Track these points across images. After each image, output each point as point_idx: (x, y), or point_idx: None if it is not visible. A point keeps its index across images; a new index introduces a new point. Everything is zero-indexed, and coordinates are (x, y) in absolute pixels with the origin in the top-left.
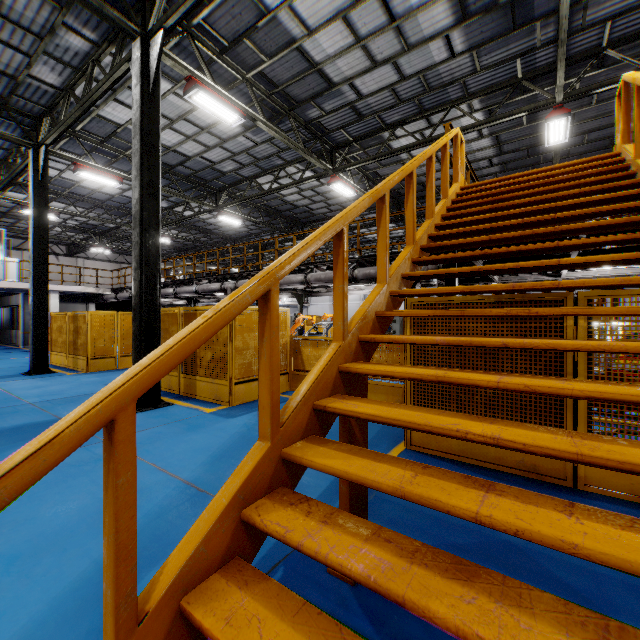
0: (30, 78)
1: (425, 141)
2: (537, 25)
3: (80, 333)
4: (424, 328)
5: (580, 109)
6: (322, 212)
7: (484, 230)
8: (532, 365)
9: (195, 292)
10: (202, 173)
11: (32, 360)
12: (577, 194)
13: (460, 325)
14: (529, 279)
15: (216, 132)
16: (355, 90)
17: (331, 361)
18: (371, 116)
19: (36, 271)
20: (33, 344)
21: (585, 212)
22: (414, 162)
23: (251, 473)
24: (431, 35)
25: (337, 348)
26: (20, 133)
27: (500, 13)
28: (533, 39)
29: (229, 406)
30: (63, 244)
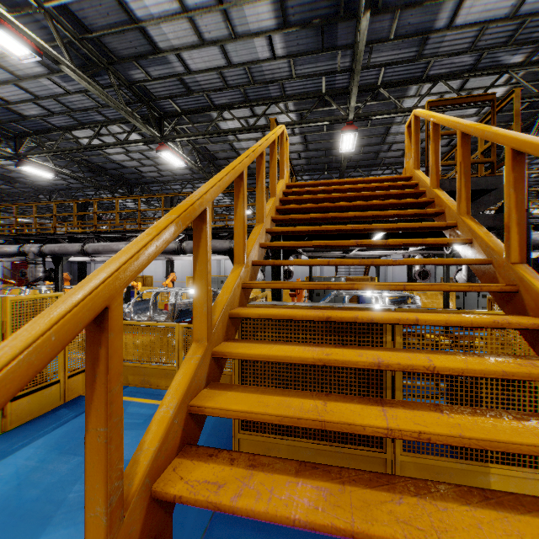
0: None
1: (250, 128)
2: (339, 52)
3: None
4: (253, 338)
5: (361, 128)
6: (153, 175)
7: (318, 246)
8: (357, 379)
9: None
10: None
11: None
12: (395, 215)
13: (290, 336)
14: (328, 254)
15: (7, 65)
16: (183, 63)
17: None
18: (200, 93)
19: None
20: None
21: (413, 242)
22: (245, 160)
23: None
24: (256, 31)
25: None
26: None
27: (313, 31)
28: (335, 63)
29: (2, 432)
30: None
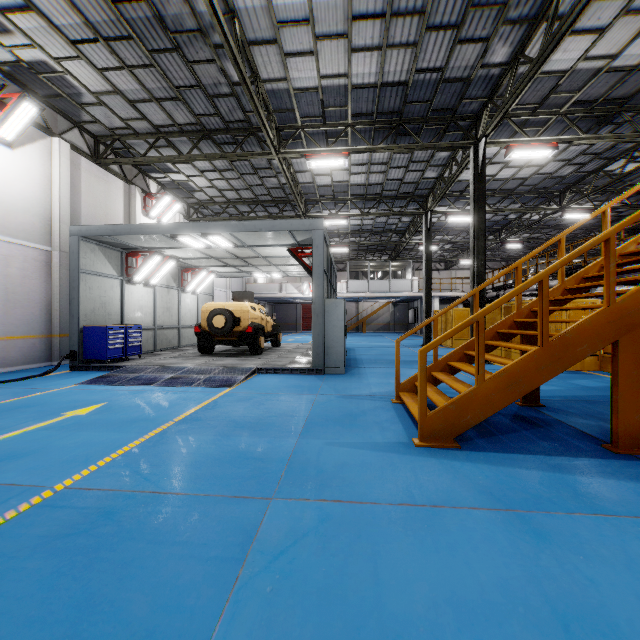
0: (423, 180)
1: None
2: None
3: (448, 323)
4: None
5: None
6: None
7: None
8: None
9: (535, 290)
10: (541, 184)
11: (424, 338)
12: None
13: None
14: None
15: None
16: None
17: (508, 317)
18: None
19: (426, 286)
20: (424, 328)
21: None
22: (606, 205)
23: (467, 343)
24: None
25: (513, 313)
26: (418, 206)
27: None
28: None
29: None
30: (442, 261)
